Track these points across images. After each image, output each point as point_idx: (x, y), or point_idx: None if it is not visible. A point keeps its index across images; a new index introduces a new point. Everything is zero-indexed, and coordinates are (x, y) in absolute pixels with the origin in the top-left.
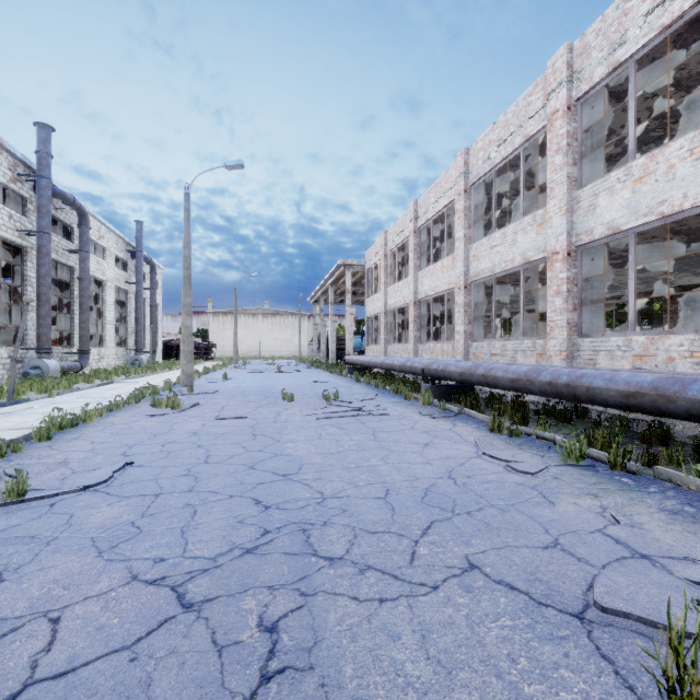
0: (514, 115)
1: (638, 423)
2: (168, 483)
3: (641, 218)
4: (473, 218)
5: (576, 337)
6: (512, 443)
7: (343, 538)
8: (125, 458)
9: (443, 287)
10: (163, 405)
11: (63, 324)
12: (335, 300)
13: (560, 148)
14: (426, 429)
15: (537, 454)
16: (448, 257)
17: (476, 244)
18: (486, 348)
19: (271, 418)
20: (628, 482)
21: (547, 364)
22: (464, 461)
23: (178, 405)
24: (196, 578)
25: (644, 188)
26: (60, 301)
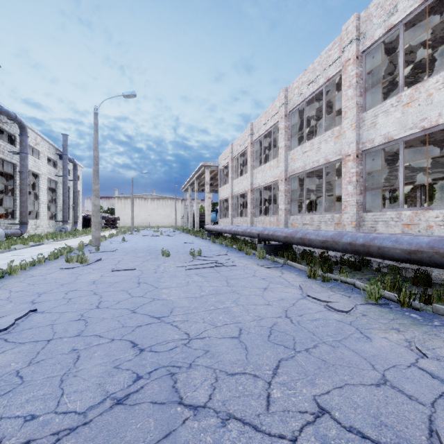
0: (319, 64)
1: (406, 270)
2: (62, 329)
3: (408, 130)
4: (290, 133)
5: (362, 212)
6: (325, 286)
7: (206, 382)
8: (30, 306)
9: (270, 179)
10: (74, 260)
11: (9, 203)
12: (198, 189)
13: (351, 84)
14: (263, 276)
15: (345, 295)
16: (274, 160)
17: (293, 151)
18: (299, 220)
19: (153, 269)
20: (417, 317)
21: (342, 230)
22: (294, 301)
23: (85, 260)
24: (61, 441)
25: (410, 110)
26: (6, 187)
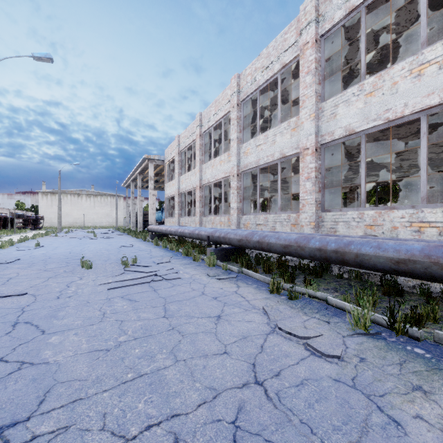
0: (274, 48)
1: (369, 276)
2: None
3: (371, 122)
4: (243, 125)
5: (321, 211)
6: (295, 307)
7: None
8: None
9: (221, 175)
10: None
11: None
12: (143, 186)
13: (310, 70)
14: (215, 294)
15: (322, 319)
16: (225, 153)
17: (245, 144)
18: (253, 220)
19: (56, 292)
20: (425, 355)
21: (300, 232)
22: (262, 341)
23: None
24: None
25: (374, 100)
26: None
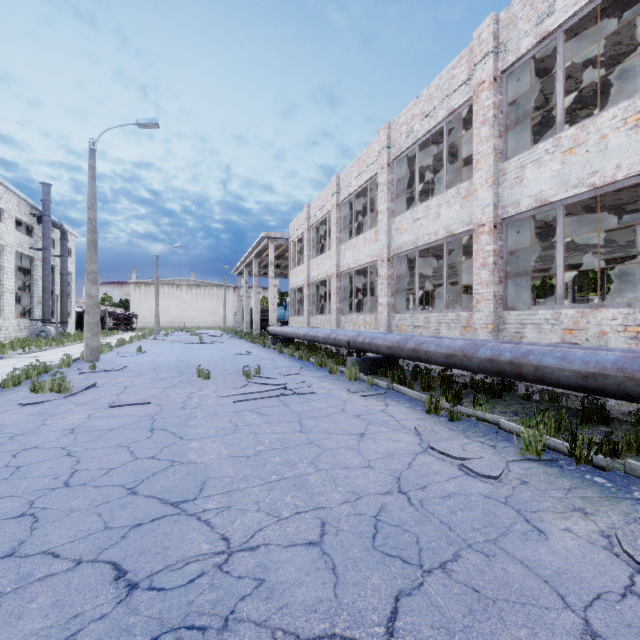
0: (438, 88)
1: (567, 398)
2: None
3: (571, 189)
4: (395, 191)
5: (502, 310)
6: (455, 429)
7: None
8: None
9: (366, 259)
10: (46, 389)
11: None
12: (259, 272)
13: (486, 119)
14: (357, 411)
15: (487, 444)
16: (371, 230)
17: (399, 217)
18: (409, 320)
19: (180, 402)
20: (605, 484)
21: (473, 337)
22: (410, 459)
23: (67, 388)
24: None
25: (574, 159)
26: None
